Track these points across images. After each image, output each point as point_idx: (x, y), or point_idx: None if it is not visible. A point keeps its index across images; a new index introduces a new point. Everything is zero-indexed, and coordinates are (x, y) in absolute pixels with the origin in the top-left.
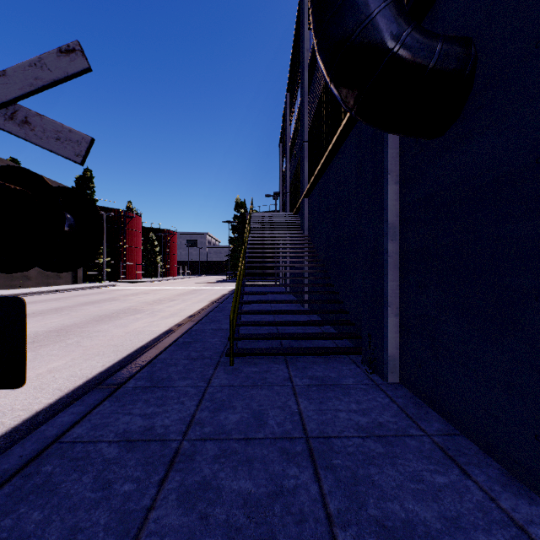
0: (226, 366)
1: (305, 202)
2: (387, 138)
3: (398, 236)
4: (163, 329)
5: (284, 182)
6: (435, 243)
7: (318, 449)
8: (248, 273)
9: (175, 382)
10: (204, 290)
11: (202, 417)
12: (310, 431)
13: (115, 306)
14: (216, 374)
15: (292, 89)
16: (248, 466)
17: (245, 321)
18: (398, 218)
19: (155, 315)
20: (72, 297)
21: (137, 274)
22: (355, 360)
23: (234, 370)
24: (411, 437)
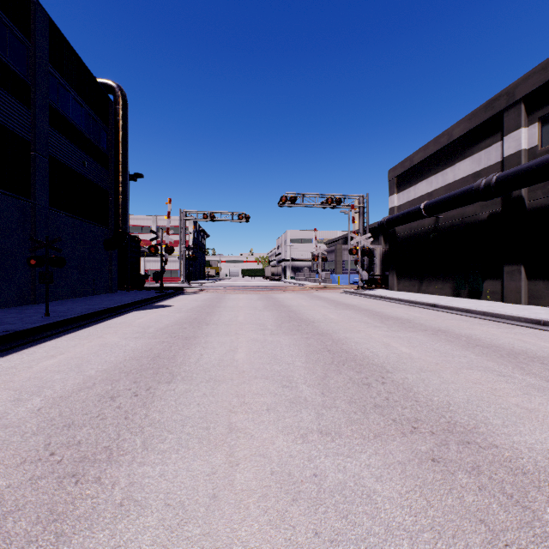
0: None
1: None
2: None
3: None
4: None
5: None
6: None
7: None
8: None
9: None
10: None
11: None
12: None
13: None
14: None
15: None
16: None
17: None
18: None
19: None
20: None
21: None
22: None
23: None
24: None
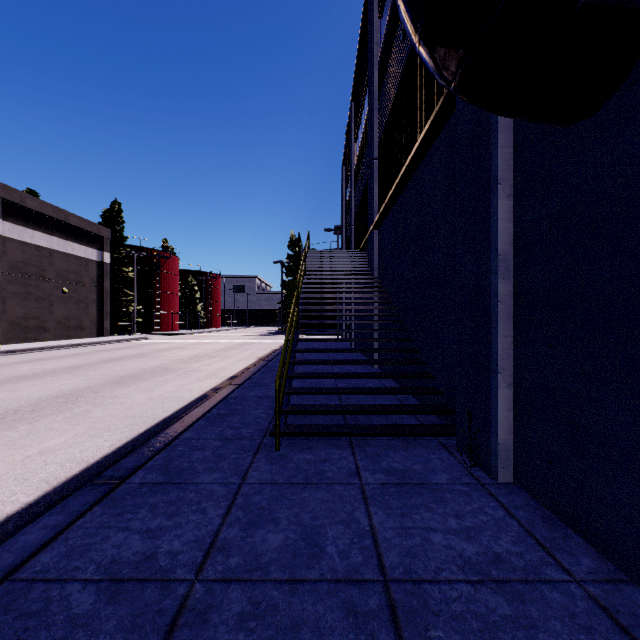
0: (270, 451)
1: (375, 235)
2: (497, 133)
3: (513, 273)
4: (195, 395)
5: (348, 213)
6: (579, 280)
7: (404, 605)
8: (304, 324)
9: (198, 476)
10: (251, 345)
11: (228, 537)
12: (389, 568)
13: (142, 364)
14: (255, 463)
15: (358, 97)
16: (292, 638)
17: (297, 388)
18: (513, 247)
19: (189, 375)
20: (93, 352)
21: (173, 325)
22: (447, 444)
23: (281, 458)
24: (550, 585)
